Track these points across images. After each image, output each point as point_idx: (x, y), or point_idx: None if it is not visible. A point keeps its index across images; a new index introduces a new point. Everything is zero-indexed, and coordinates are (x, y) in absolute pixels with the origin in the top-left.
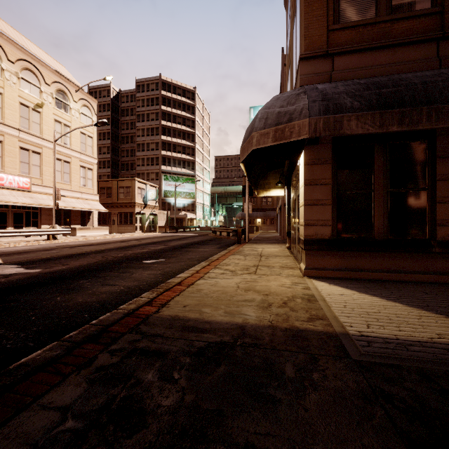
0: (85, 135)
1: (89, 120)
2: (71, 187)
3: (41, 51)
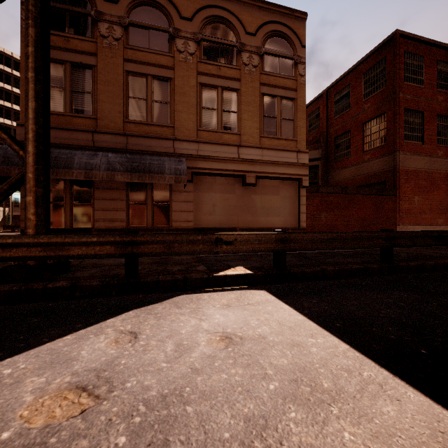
0: None
1: None
2: None
3: None
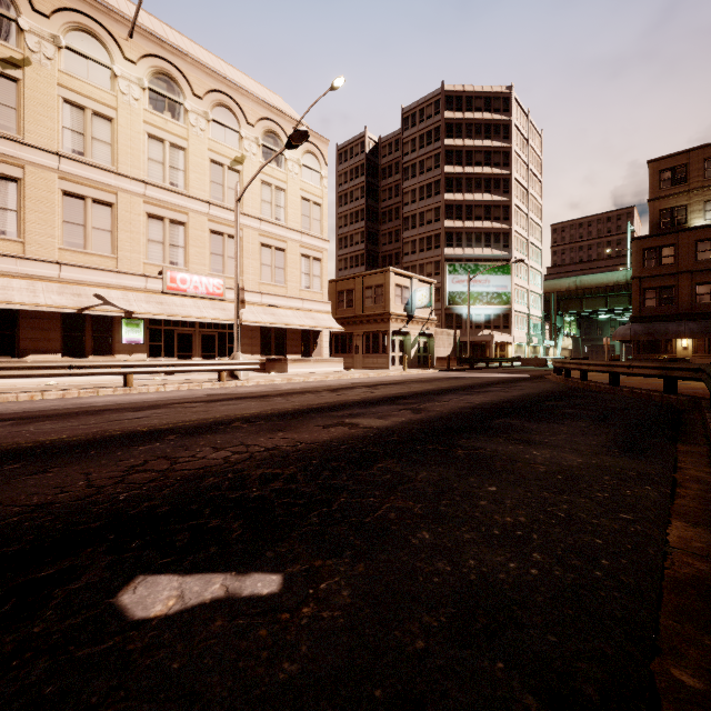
0: (310, 201)
1: (315, 176)
2: (287, 291)
3: (247, 78)
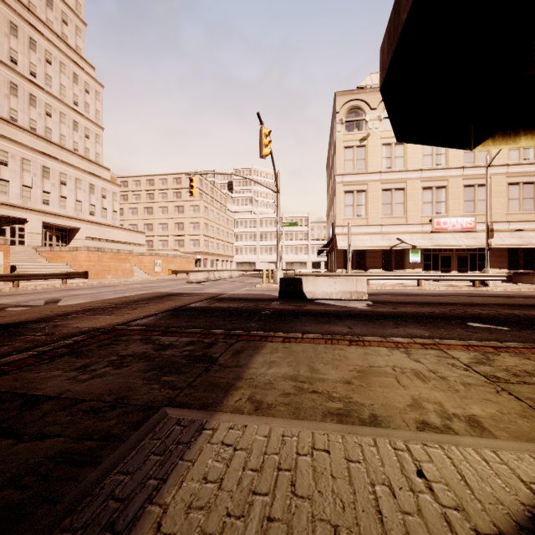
0: None
1: None
2: None
3: None
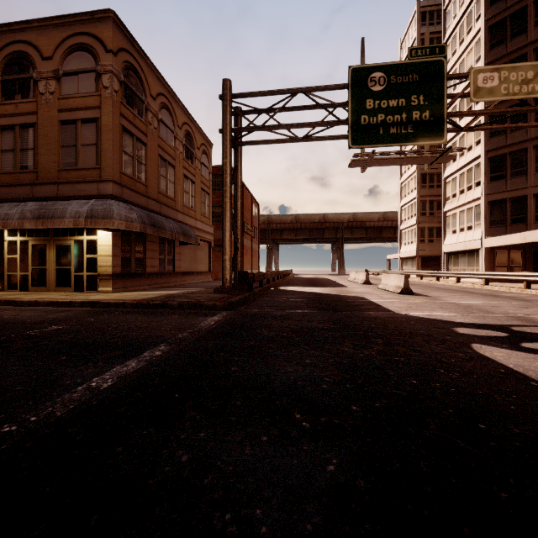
0: None
1: None
2: None
3: None
